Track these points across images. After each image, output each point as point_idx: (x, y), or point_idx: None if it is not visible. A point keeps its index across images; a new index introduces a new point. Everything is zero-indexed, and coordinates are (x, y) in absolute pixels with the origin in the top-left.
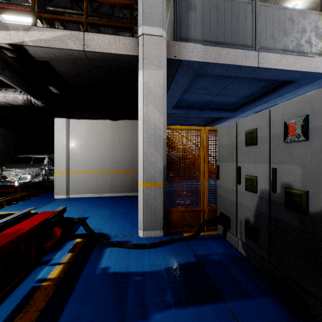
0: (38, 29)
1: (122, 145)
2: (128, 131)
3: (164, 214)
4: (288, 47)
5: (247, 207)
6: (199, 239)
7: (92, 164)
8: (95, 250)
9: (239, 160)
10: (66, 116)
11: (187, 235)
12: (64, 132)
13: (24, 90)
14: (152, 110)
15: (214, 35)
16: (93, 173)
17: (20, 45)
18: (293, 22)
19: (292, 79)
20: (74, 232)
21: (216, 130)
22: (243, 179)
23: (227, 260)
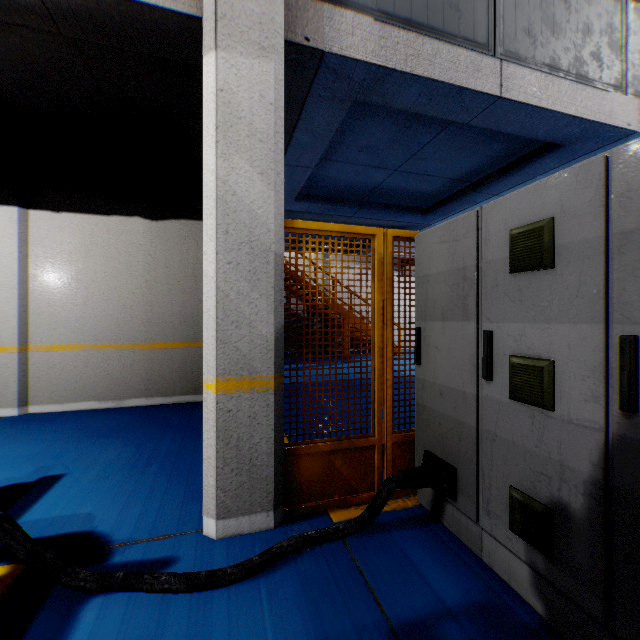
0: None
1: (174, 280)
2: (189, 247)
3: (277, 464)
4: (559, 61)
5: (518, 446)
6: (374, 530)
7: (96, 326)
8: (45, 617)
9: (487, 314)
10: (20, 203)
11: (342, 523)
12: (14, 243)
13: None
14: (244, 171)
15: (403, 3)
16: (99, 349)
17: None
18: (569, 8)
19: (560, 138)
20: None
21: (410, 238)
22: (501, 366)
23: (465, 606)
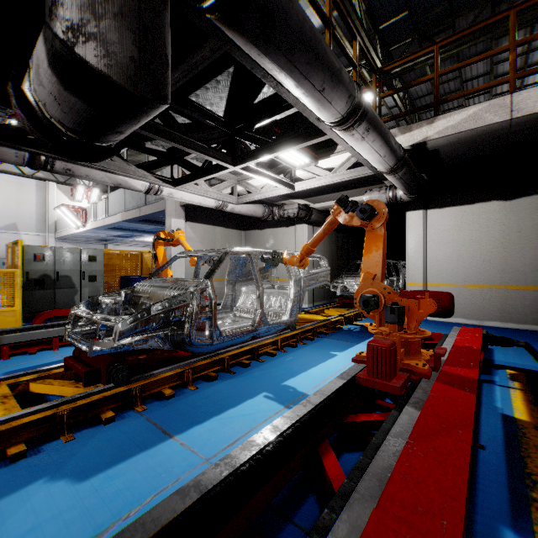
0: (444, 117)
1: (524, 240)
2: None
3: None
4: None
5: None
6: None
7: (464, 273)
8: None
9: None
10: (423, 207)
11: None
12: (420, 229)
13: (406, 188)
14: None
15: None
16: (466, 287)
17: (423, 142)
18: None
19: None
20: (490, 361)
21: None
22: None
23: None
